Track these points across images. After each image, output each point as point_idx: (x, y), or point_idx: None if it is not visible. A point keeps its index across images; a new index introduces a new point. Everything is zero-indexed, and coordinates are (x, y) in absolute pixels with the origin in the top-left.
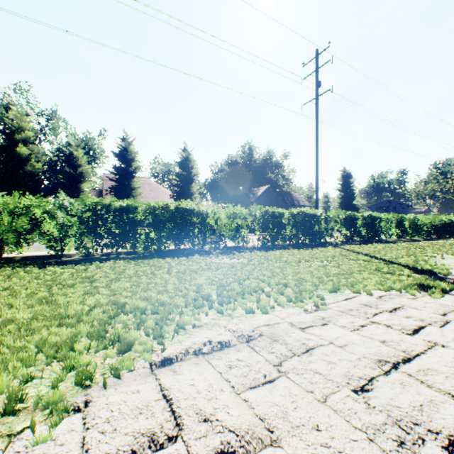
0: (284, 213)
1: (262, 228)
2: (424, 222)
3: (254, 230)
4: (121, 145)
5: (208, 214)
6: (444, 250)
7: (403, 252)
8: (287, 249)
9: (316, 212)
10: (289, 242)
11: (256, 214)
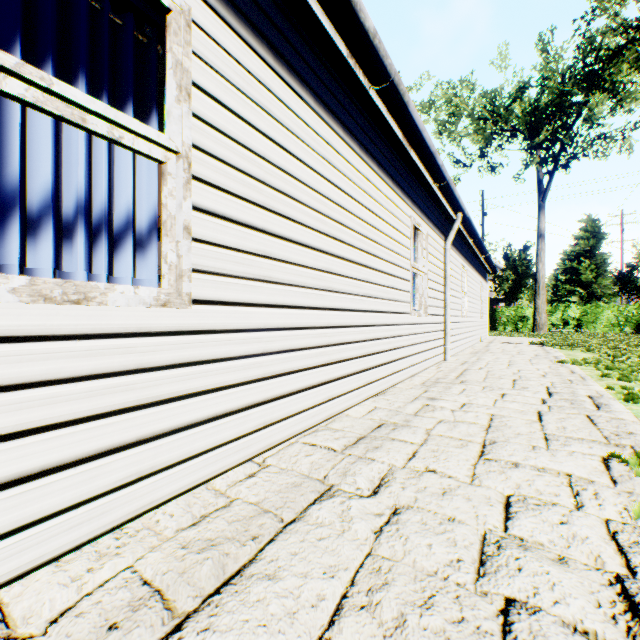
0: None
1: None
2: None
3: None
4: None
5: None
6: None
7: None
8: None
9: None
10: None
11: None
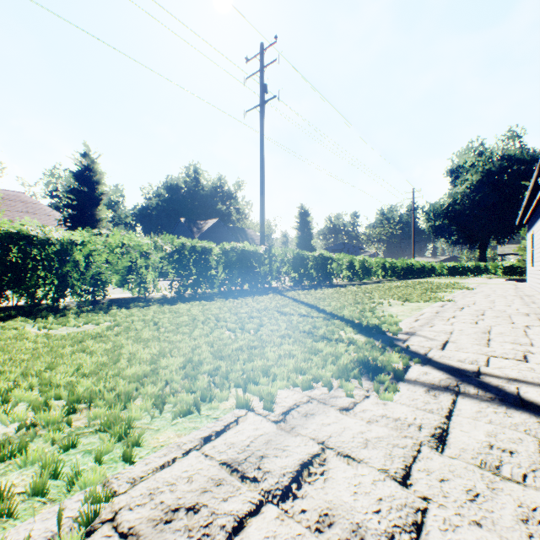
0: (213, 249)
1: (176, 268)
2: (373, 264)
3: (165, 273)
4: None
5: (72, 245)
6: (390, 295)
7: (351, 298)
8: (209, 299)
9: (259, 249)
10: (219, 290)
11: (166, 248)
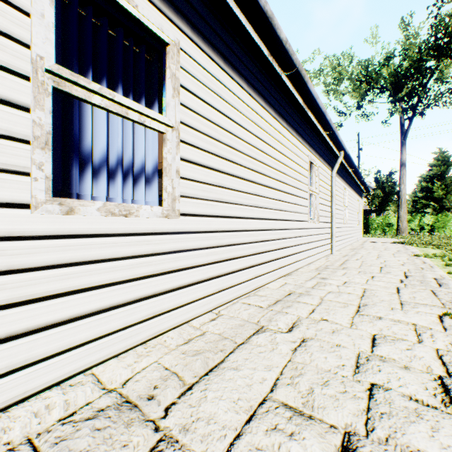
0: None
1: None
2: None
3: None
4: None
5: None
6: None
7: None
8: None
9: None
10: None
11: None
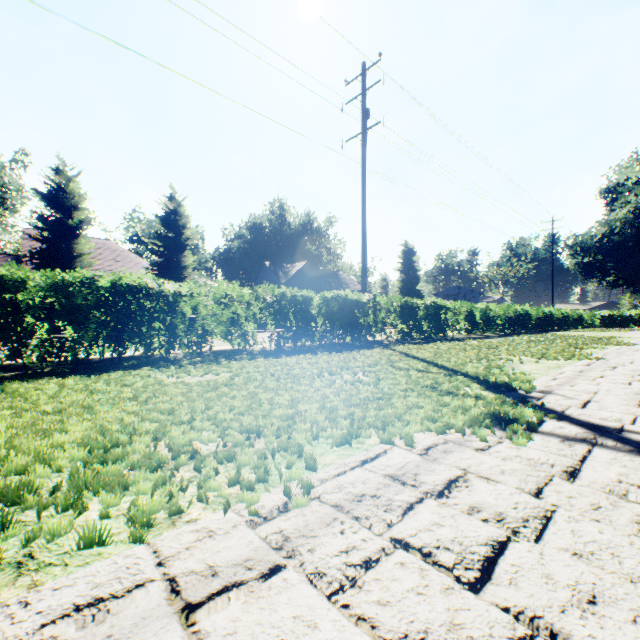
0: (313, 298)
1: (276, 320)
2: (498, 313)
3: (265, 324)
4: (54, 181)
5: (180, 296)
6: (522, 350)
7: (473, 354)
8: (313, 353)
9: (361, 297)
10: (320, 343)
11: (266, 298)
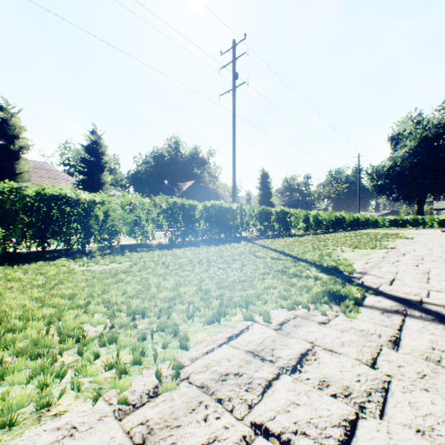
0: (197, 206)
1: (169, 221)
2: (324, 217)
3: (161, 225)
4: None
5: (94, 204)
6: (342, 243)
7: (310, 245)
8: (196, 246)
9: (232, 205)
10: (202, 238)
11: (162, 205)
